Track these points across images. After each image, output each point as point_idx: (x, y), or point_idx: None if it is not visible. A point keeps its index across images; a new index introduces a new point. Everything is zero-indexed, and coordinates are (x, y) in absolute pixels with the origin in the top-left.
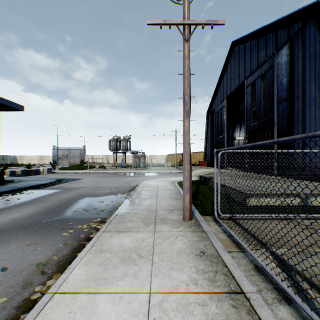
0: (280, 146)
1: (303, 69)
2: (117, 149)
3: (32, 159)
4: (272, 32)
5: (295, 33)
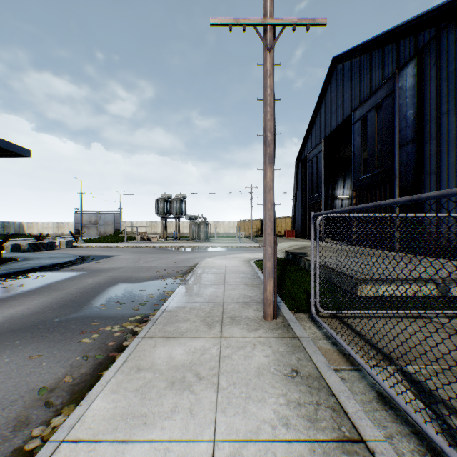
0: (404, 209)
1: (438, 96)
2: (167, 213)
3: (45, 228)
4: (392, 42)
5: (426, 44)
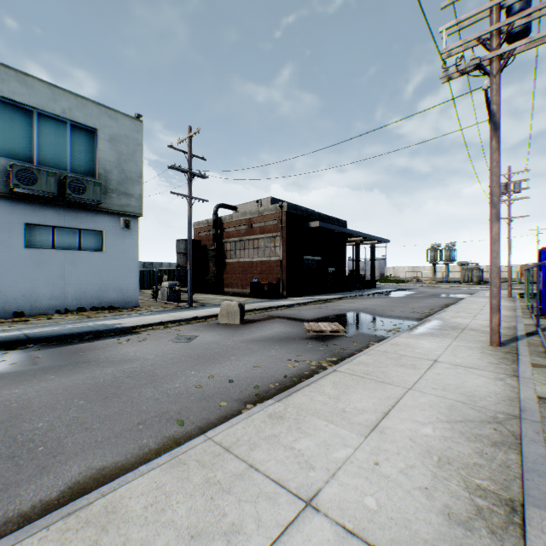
0: None
1: None
2: (436, 260)
3: None
4: None
5: None
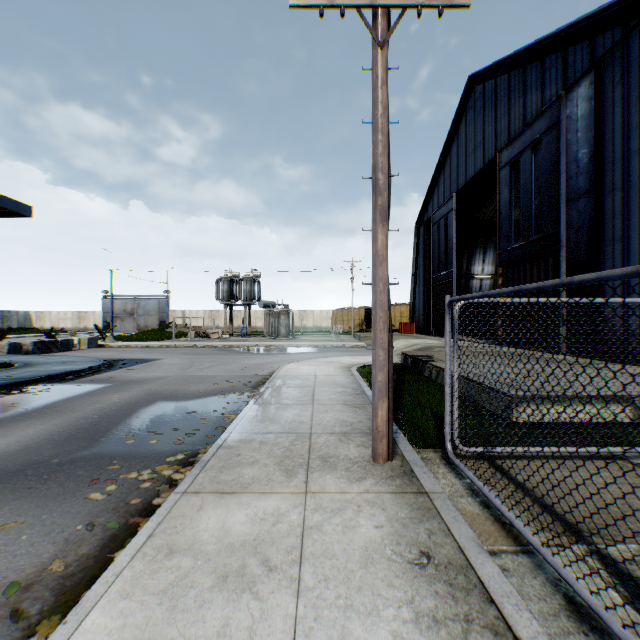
0: (574, 292)
1: (625, 128)
2: (232, 299)
3: (61, 319)
4: (556, 51)
5: (606, 52)
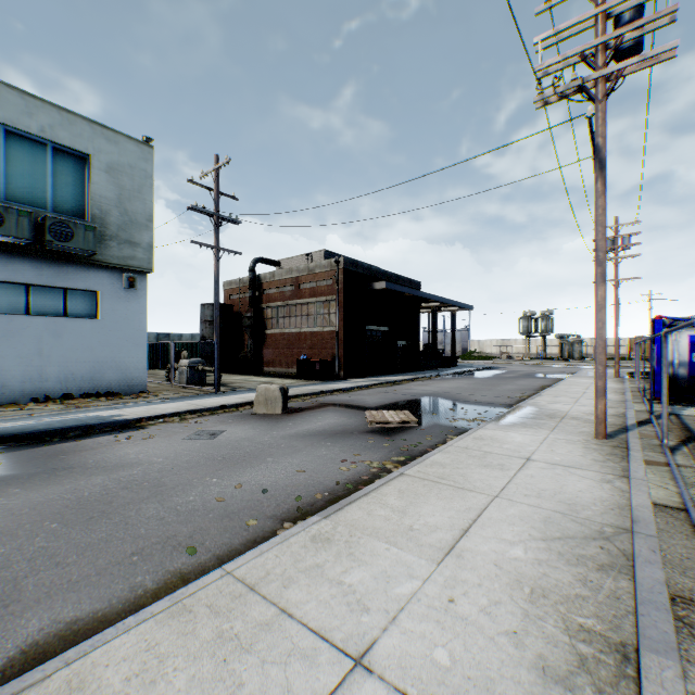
0: None
1: None
2: (530, 332)
3: None
4: None
5: None
